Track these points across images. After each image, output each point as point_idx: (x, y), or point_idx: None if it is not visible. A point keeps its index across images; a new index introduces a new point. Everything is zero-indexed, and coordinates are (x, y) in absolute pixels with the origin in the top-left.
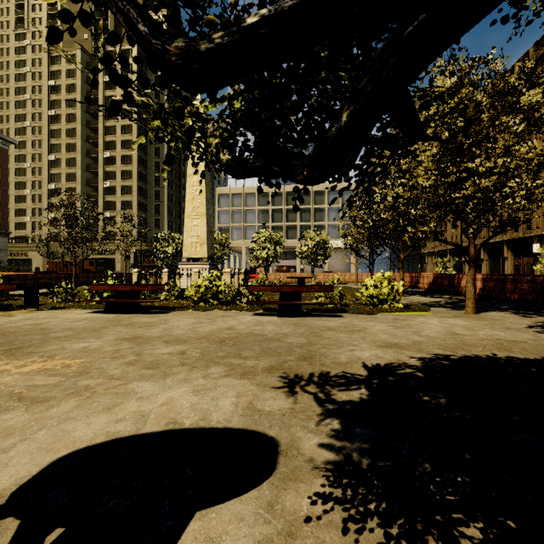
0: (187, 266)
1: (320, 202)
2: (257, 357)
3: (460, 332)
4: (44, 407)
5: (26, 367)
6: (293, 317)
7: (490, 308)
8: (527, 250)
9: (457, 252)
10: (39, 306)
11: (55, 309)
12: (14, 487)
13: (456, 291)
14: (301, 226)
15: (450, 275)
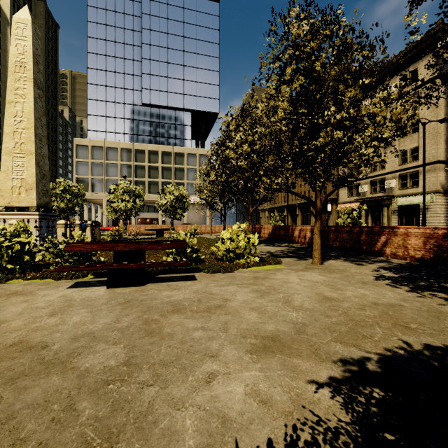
0: (5, 216)
1: (180, 163)
2: None
3: (331, 295)
4: None
5: None
6: (130, 286)
7: (324, 255)
8: (324, 209)
9: (281, 209)
10: None
11: None
12: None
13: (290, 239)
14: (163, 183)
15: (286, 227)
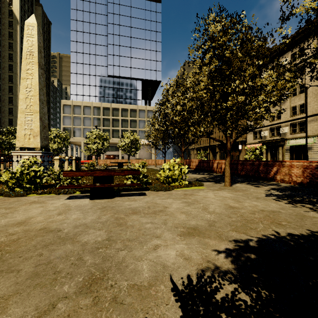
0: (20, 154)
1: (134, 116)
2: (9, 298)
3: (234, 205)
4: None
5: None
6: (104, 198)
7: (234, 180)
8: (236, 148)
9: (205, 149)
10: None
11: None
12: None
13: (211, 170)
14: (122, 130)
15: (208, 161)
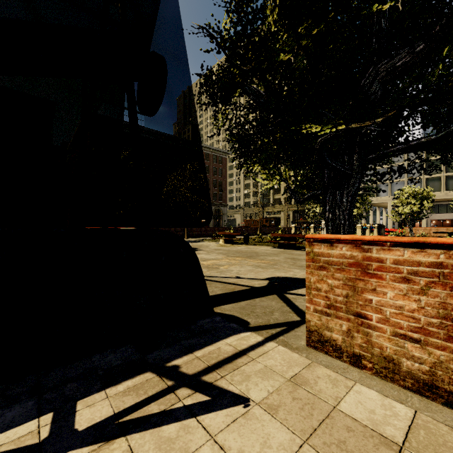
0: None
1: None
2: None
3: None
4: (266, 269)
5: (256, 261)
6: None
7: None
8: None
9: None
10: (249, 243)
11: (255, 245)
12: (266, 278)
13: None
14: None
15: None
